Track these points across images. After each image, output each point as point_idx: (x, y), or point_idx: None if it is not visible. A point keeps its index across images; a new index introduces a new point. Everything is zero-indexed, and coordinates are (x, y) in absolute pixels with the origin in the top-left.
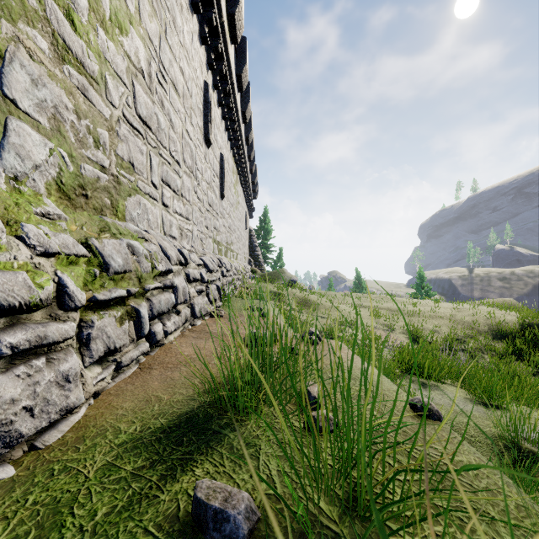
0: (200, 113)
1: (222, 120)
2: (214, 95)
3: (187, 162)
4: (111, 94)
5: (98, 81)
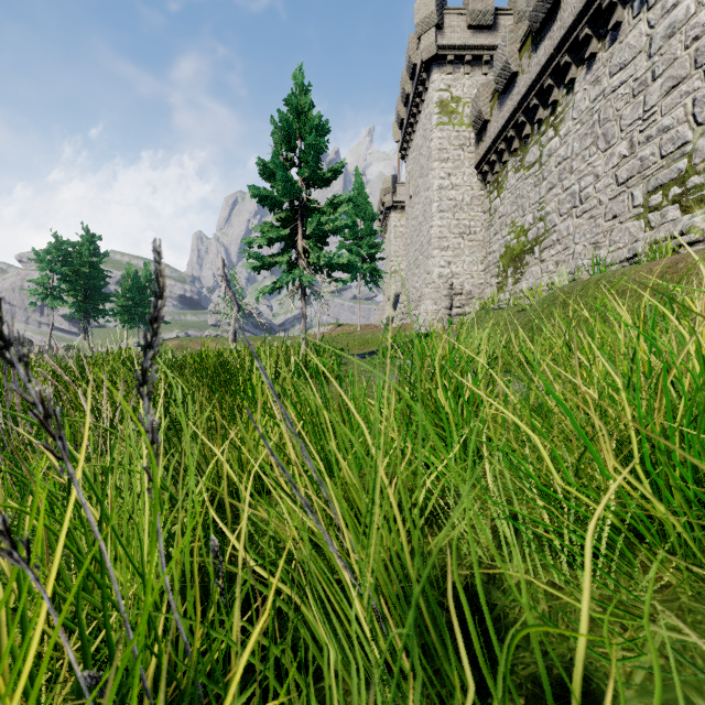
0: None
1: None
2: None
3: None
4: None
5: None
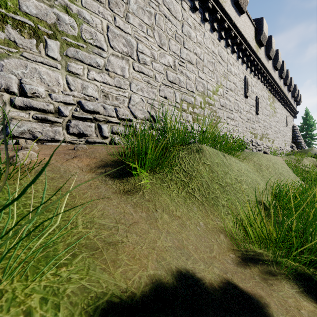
0: (242, 88)
1: (258, 80)
2: (251, 75)
3: (236, 109)
4: (215, 105)
5: (213, 104)
